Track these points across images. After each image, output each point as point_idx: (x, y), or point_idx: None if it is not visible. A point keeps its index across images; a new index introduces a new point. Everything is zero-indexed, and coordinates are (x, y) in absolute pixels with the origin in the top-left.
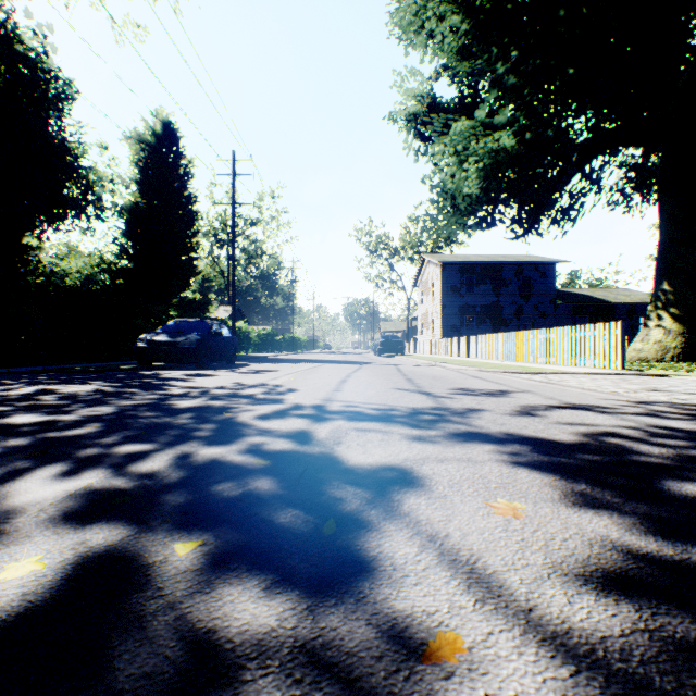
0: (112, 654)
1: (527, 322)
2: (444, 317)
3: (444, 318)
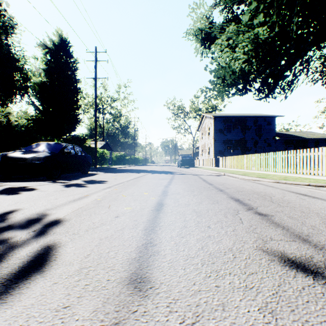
0: None
1: (258, 149)
2: (215, 146)
3: (215, 146)
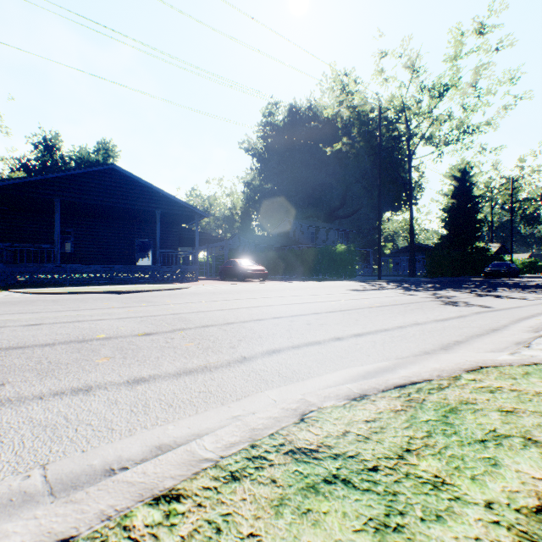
0: (535, 282)
1: None
2: None
3: None
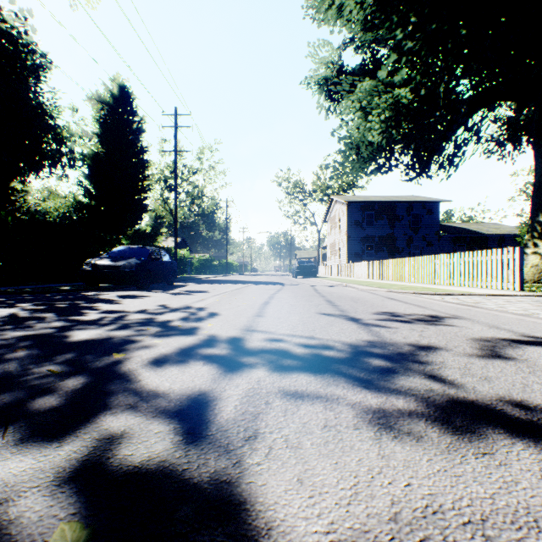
0: None
1: (416, 250)
2: (349, 245)
3: (349, 246)
